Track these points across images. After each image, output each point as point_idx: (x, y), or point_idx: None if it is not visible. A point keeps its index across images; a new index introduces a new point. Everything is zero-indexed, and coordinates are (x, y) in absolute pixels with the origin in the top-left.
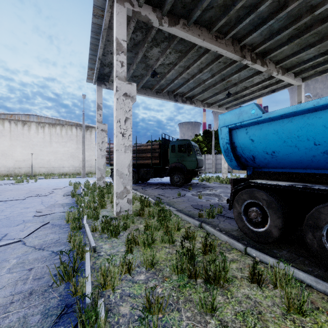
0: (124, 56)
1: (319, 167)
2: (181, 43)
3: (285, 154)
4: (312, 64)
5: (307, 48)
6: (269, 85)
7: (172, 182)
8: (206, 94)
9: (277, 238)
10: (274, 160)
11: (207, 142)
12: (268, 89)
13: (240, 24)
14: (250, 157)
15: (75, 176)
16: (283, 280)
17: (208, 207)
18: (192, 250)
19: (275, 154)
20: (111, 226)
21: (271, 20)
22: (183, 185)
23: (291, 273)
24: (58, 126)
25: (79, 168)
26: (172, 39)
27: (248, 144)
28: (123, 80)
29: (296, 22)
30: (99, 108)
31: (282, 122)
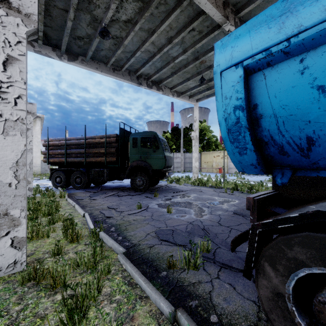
0: None
1: None
2: None
3: None
4: None
5: None
6: None
7: (133, 186)
8: (176, 78)
9: None
10: None
11: (175, 139)
12: None
13: None
14: (300, 140)
15: None
16: None
17: (183, 234)
18: None
19: None
20: None
21: None
22: (148, 189)
23: None
24: None
25: None
26: None
27: (303, 105)
28: None
29: None
30: None
31: None
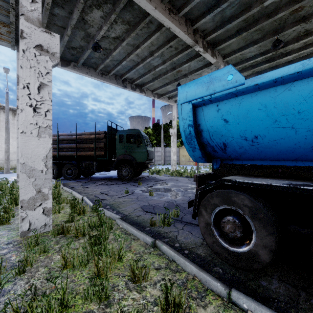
0: None
1: None
2: (129, 10)
3: (273, 139)
4: (252, 63)
5: (251, 45)
6: None
7: (120, 176)
8: (157, 83)
9: (267, 264)
10: (254, 149)
11: (156, 135)
12: None
13: None
14: (221, 144)
15: None
16: None
17: (161, 208)
18: None
19: (258, 139)
20: None
21: (225, 3)
22: (133, 179)
23: None
24: None
25: (2, 162)
26: (117, 1)
27: (219, 127)
28: (36, 24)
29: (247, 12)
30: None
31: (274, 91)
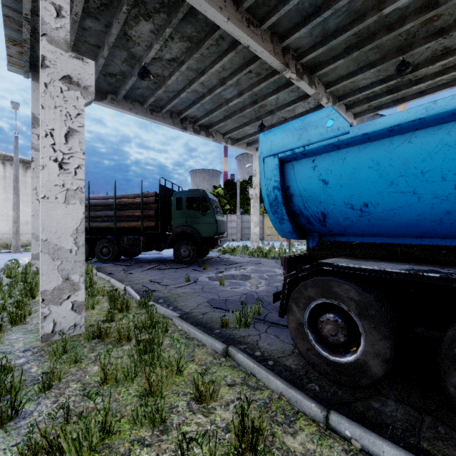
0: None
1: (450, 234)
2: (191, 22)
3: (389, 208)
4: (368, 95)
5: (366, 69)
6: None
7: (177, 258)
8: (230, 123)
9: (379, 378)
10: (364, 221)
11: (230, 197)
12: None
13: (285, 6)
14: (318, 214)
15: None
16: None
17: (236, 303)
18: None
19: (369, 208)
20: None
21: (327, 10)
22: (196, 262)
23: None
24: None
25: (9, 236)
26: (174, 10)
27: (316, 190)
28: (62, 47)
29: (359, 23)
30: (37, 123)
31: (390, 143)
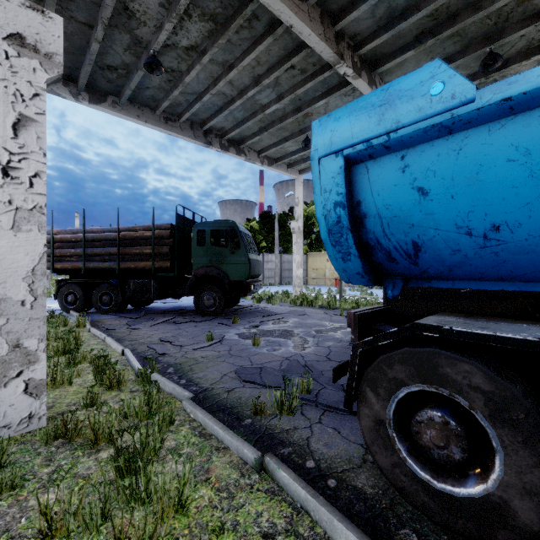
0: None
1: None
2: None
3: None
4: None
5: None
6: None
7: (199, 308)
8: (267, 137)
9: (534, 535)
10: (487, 255)
11: (266, 232)
12: None
13: None
14: (407, 246)
15: None
16: None
17: (275, 373)
18: None
19: (502, 233)
20: None
21: None
22: (223, 312)
23: None
24: None
25: None
26: None
27: (405, 206)
28: None
29: None
30: None
31: None
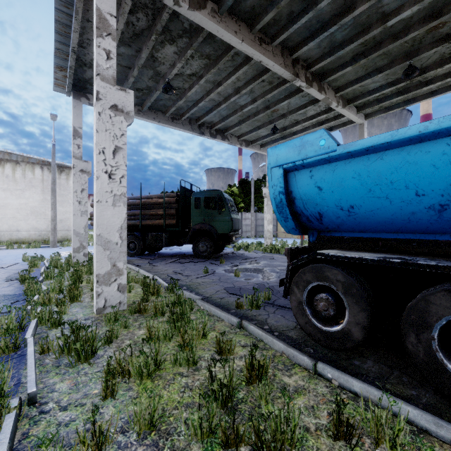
0: (113, 42)
1: (418, 230)
2: (209, 43)
3: (370, 209)
4: (378, 96)
5: (374, 74)
6: (325, 121)
7: (196, 253)
8: (245, 126)
9: (359, 341)
10: (351, 220)
11: (244, 195)
12: (324, 126)
13: (294, 25)
14: (316, 214)
15: (38, 245)
16: (397, 440)
17: (249, 291)
18: (230, 383)
19: (355, 209)
20: (79, 343)
21: (334, 26)
22: (212, 257)
23: (393, 408)
24: (8, 164)
25: (46, 233)
26: (195, 34)
27: (313, 195)
28: (111, 83)
29: (365, 34)
30: (77, 135)
31: (367, 159)
